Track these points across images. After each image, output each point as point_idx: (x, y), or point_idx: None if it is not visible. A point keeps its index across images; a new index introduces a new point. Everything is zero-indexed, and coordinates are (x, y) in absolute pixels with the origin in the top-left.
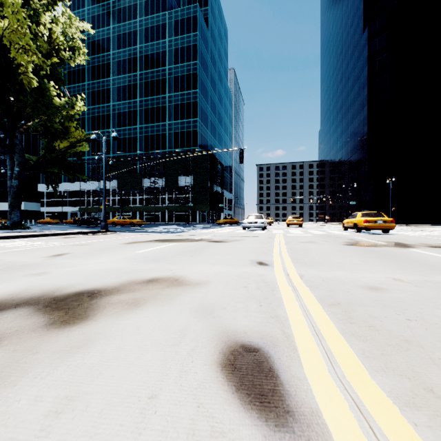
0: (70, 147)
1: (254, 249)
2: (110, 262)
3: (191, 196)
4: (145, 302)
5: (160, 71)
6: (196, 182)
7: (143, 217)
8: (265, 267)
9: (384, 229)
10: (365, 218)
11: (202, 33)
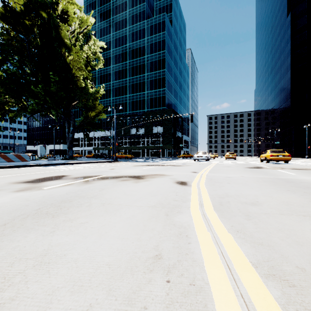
0: (96, 114)
1: (194, 168)
2: (135, 171)
3: (161, 139)
4: (155, 177)
5: (141, 59)
6: (164, 130)
7: (131, 153)
8: (195, 173)
9: (283, 160)
10: (271, 154)
11: (168, 31)
